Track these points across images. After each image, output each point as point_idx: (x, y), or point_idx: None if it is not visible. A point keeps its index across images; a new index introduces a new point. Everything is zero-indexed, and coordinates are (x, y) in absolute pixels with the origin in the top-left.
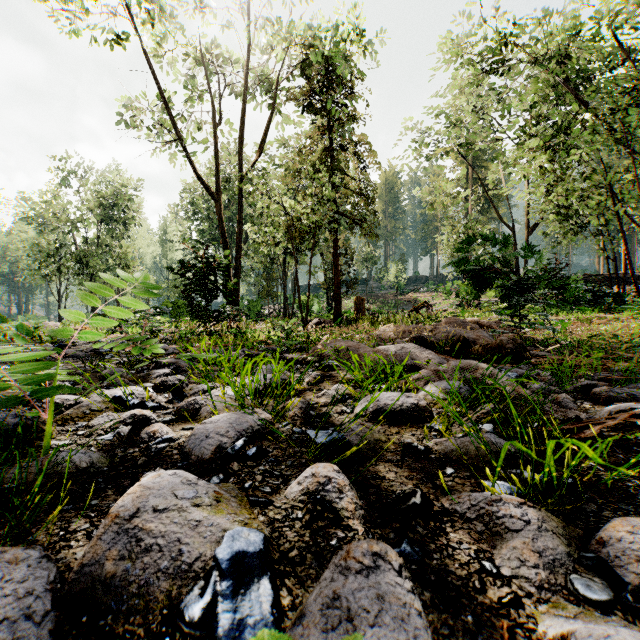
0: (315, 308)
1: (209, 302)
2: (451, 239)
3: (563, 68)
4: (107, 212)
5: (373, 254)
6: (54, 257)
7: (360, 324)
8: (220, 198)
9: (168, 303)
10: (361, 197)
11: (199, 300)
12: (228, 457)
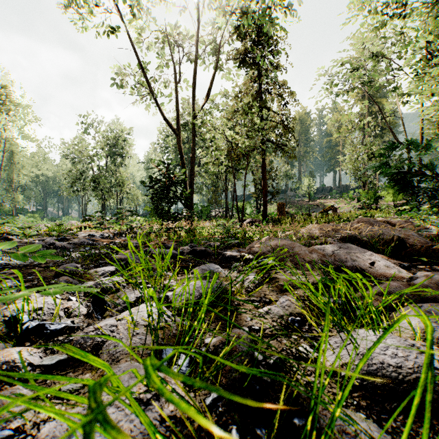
0: (248, 211)
1: (170, 206)
2: (352, 158)
3: None
4: (112, 149)
5: (290, 172)
6: (80, 179)
7: (283, 223)
8: (180, 132)
9: (148, 208)
10: (283, 127)
11: (162, 205)
12: None
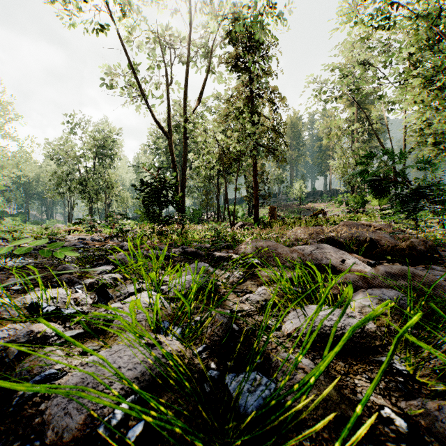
0: (240, 214)
1: (161, 210)
2: (341, 162)
3: (438, 21)
4: (100, 150)
5: (282, 175)
6: (66, 181)
7: (273, 226)
8: (171, 135)
9: (138, 211)
10: (274, 132)
11: (154, 208)
12: (95, 445)
